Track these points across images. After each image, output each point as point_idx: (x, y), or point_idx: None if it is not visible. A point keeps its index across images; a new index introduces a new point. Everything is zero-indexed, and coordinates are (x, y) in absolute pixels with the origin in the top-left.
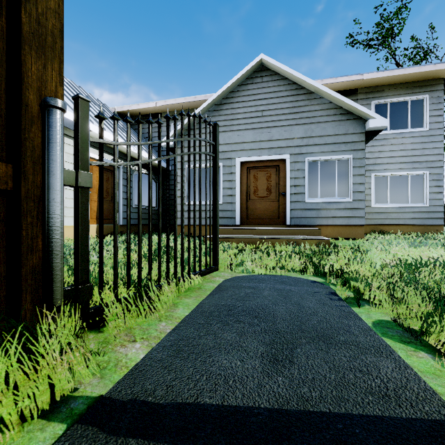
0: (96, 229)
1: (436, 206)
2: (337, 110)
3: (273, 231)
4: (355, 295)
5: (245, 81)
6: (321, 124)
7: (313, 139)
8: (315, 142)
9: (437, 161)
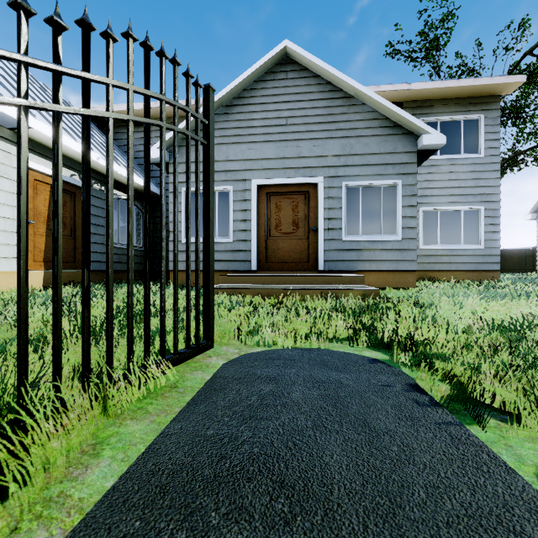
0: (43, 276)
1: (492, 248)
2: (383, 122)
3: (302, 279)
4: (459, 394)
5: (264, 75)
6: (363, 138)
7: (353, 158)
8: (355, 161)
9: (493, 194)
